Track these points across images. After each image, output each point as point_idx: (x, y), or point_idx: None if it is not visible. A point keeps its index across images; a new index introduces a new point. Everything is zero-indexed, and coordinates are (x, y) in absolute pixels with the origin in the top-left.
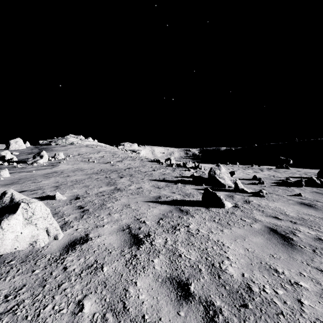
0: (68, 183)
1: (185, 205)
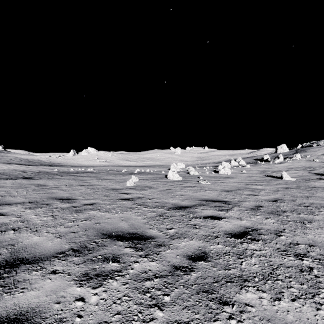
0: (260, 170)
1: (272, 177)
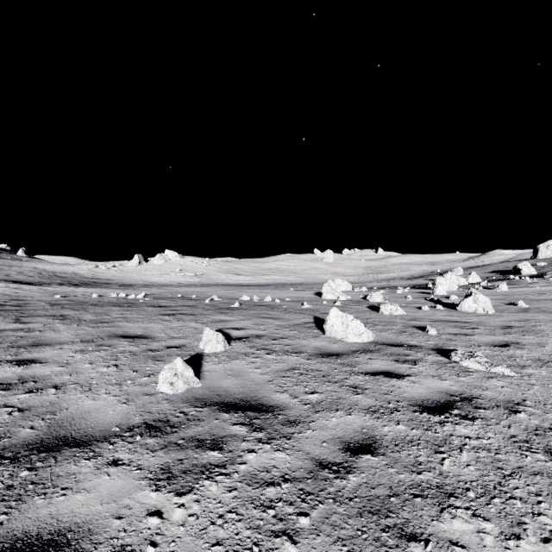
0: None
1: None
